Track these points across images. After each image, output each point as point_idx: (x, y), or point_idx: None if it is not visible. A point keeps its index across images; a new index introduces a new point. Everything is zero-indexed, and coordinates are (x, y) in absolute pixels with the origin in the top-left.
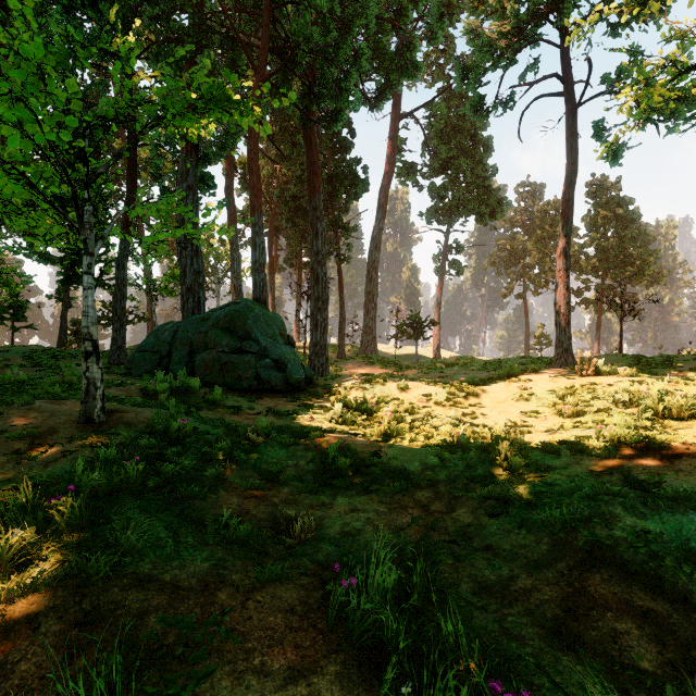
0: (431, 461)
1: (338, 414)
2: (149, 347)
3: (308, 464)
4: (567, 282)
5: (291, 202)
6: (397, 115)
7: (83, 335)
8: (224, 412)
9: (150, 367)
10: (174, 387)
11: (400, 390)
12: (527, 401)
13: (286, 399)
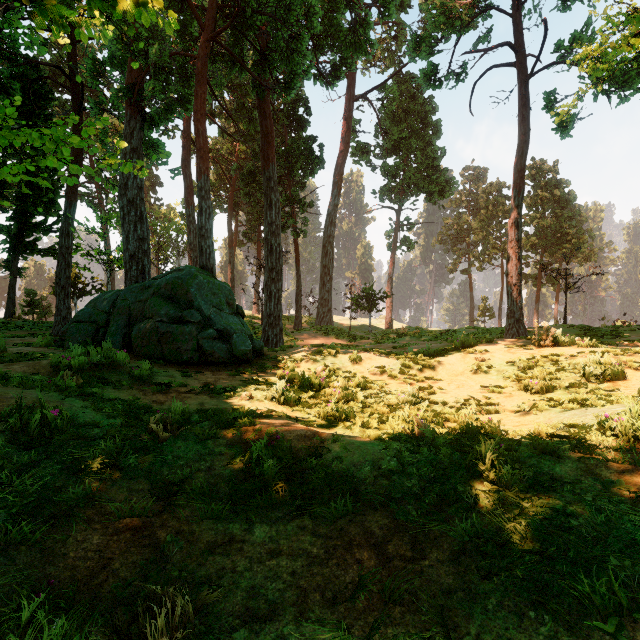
0: (387, 464)
1: (280, 392)
2: (85, 317)
3: (226, 467)
4: (518, 252)
5: (249, 177)
6: (351, 97)
7: None
8: (148, 390)
9: (85, 338)
10: (95, 361)
11: (352, 362)
12: (487, 374)
13: (229, 373)
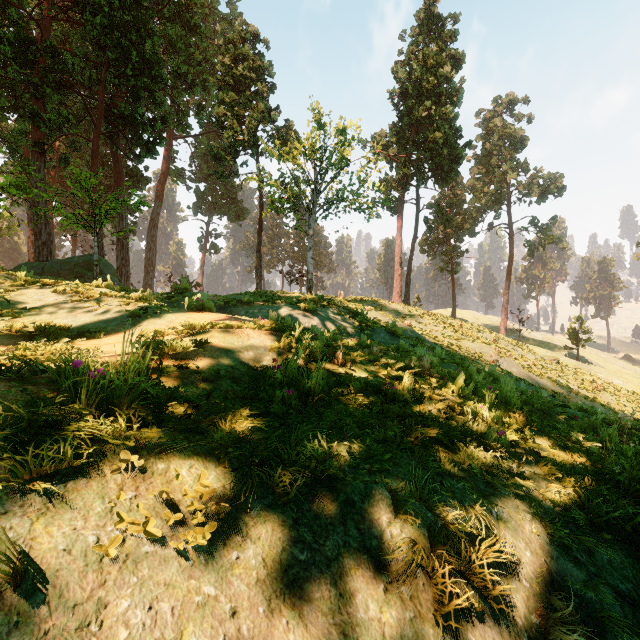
0: None
1: None
2: None
3: None
4: (260, 263)
5: None
6: (171, 135)
7: (95, 259)
8: None
9: None
10: None
11: None
12: None
13: None
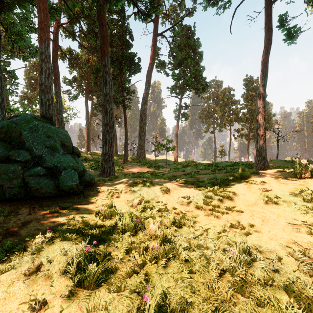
0: None
1: (73, 269)
2: None
3: None
4: (264, 115)
5: (96, 72)
6: (156, 33)
7: None
8: None
9: None
10: None
11: (163, 192)
12: (278, 205)
13: (48, 210)
